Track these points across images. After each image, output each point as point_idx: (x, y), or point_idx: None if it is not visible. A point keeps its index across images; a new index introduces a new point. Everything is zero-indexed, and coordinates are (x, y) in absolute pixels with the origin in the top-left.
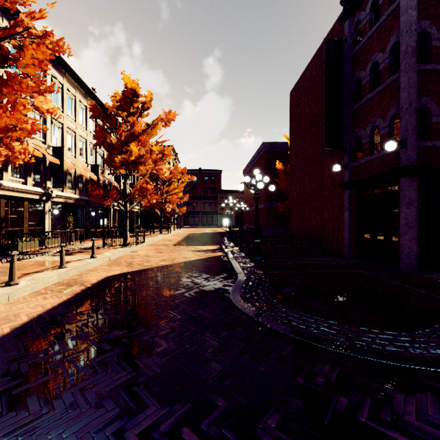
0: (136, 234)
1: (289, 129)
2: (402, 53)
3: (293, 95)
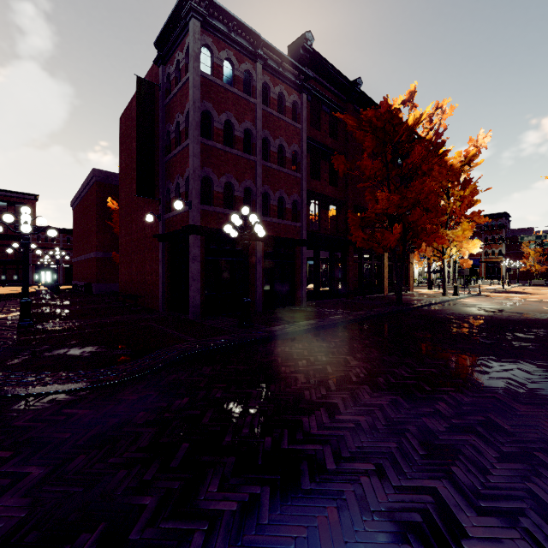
0: None
1: (120, 162)
2: (190, 123)
3: (123, 122)
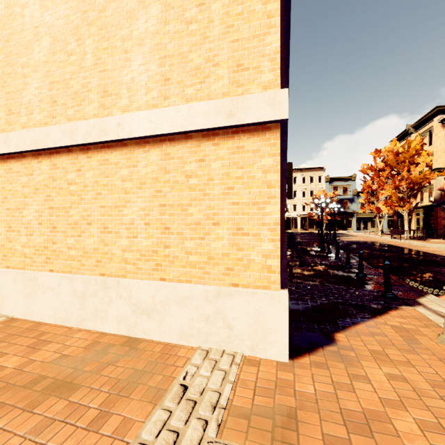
0: (391, 232)
1: None
2: None
3: None
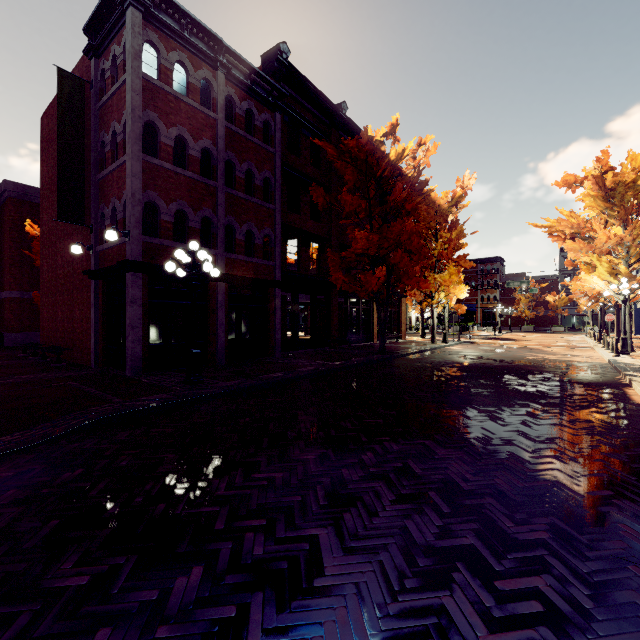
0: None
1: (41, 174)
2: (128, 135)
3: (45, 123)
